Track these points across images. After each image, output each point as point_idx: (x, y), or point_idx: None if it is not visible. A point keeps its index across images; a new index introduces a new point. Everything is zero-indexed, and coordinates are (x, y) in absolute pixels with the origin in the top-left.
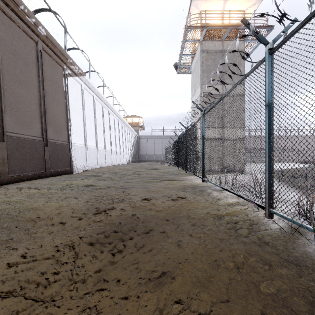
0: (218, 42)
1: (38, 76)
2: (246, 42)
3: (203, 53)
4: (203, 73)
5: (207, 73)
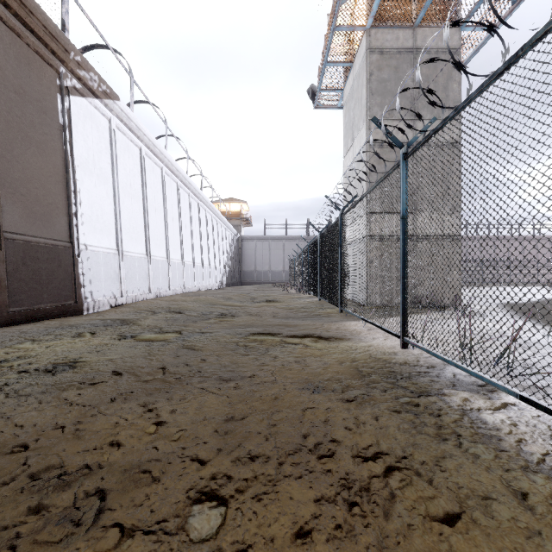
0: (404, 31)
1: None
2: (463, 32)
3: (372, 55)
4: (371, 96)
5: (381, 96)
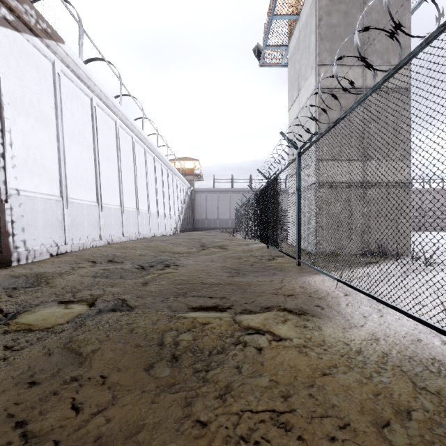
0: None
1: None
2: None
3: (321, 0)
4: (320, 41)
5: (330, 41)
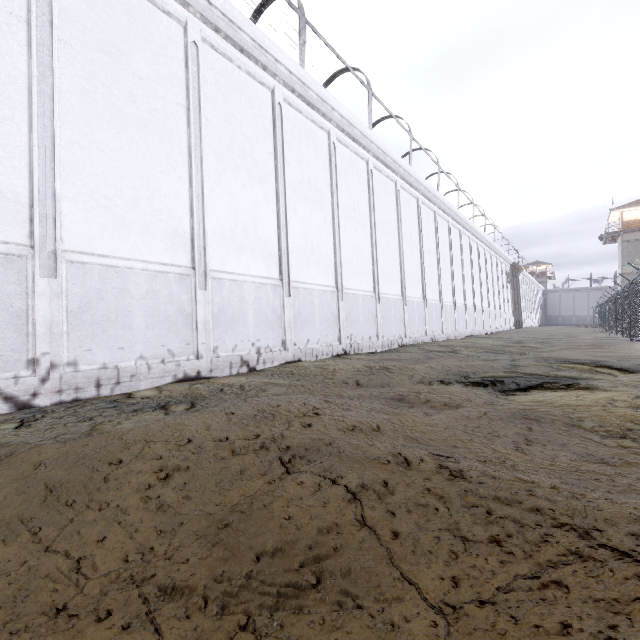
0: (639, 233)
1: (516, 286)
2: None
3: (623, 243)
4: (623, 257)
5: (627, 257)
